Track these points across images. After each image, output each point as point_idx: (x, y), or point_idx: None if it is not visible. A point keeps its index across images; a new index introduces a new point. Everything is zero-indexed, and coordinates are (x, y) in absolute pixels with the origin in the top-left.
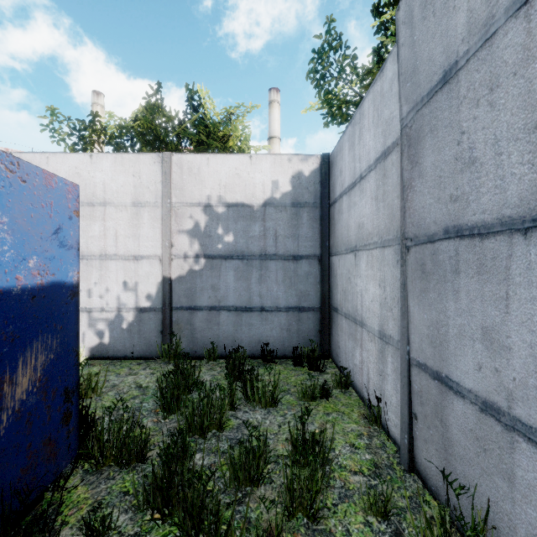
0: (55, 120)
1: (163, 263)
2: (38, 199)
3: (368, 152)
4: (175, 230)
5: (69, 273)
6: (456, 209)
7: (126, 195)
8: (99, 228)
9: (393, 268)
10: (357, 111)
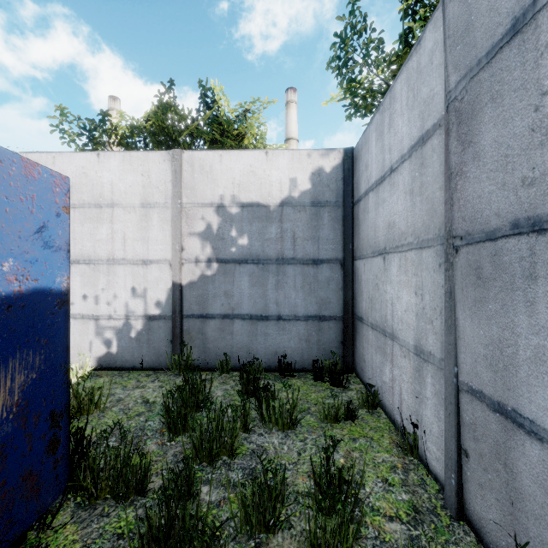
0: (65, 120)
1: (173, 267)
2: (15, 191)
3: (401, 140)
4: (186, 232)
5: (56, 279)
6: (532, 195)
7: (134, 196)
8: (106, 231)
9: (433, 272)
10: (386, 95)
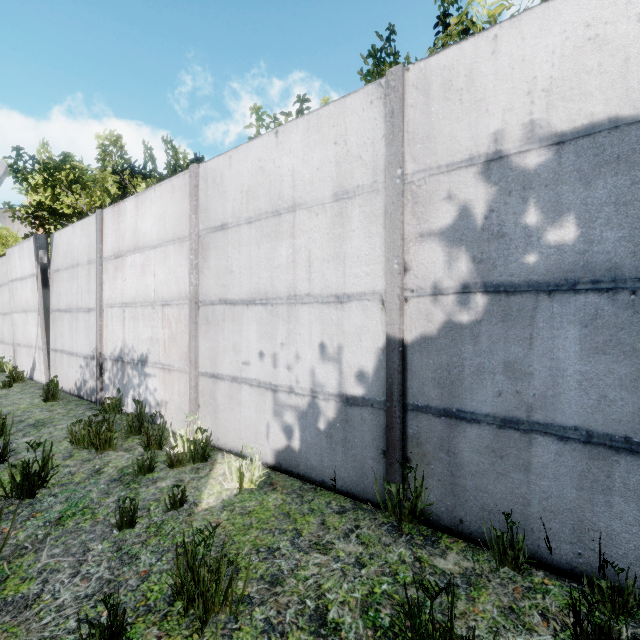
0: (261, 126)
1: (386, 307)
2: None
3: None
4: (413, 234)
5: None
6: None
7: (323, 184)
8: (286, 251)
9: None
10: None
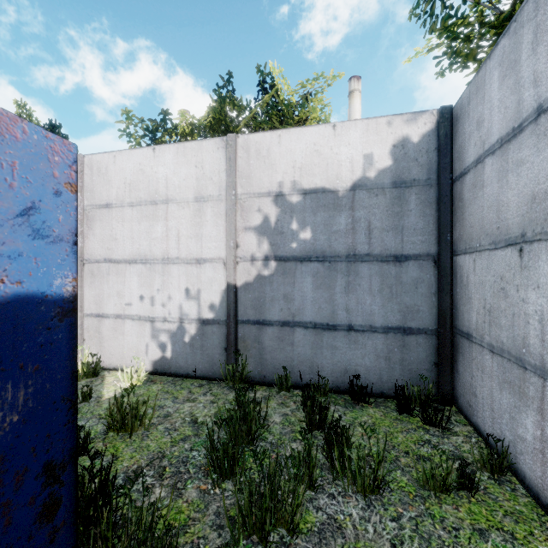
0: (131, 123)
1: (227, 267)
2: None
3: None
4: (241, 227)
5: (54, 281)
6: None
7: (188, 190)
8: (161, 229)
9: None
10: (526, 0)
